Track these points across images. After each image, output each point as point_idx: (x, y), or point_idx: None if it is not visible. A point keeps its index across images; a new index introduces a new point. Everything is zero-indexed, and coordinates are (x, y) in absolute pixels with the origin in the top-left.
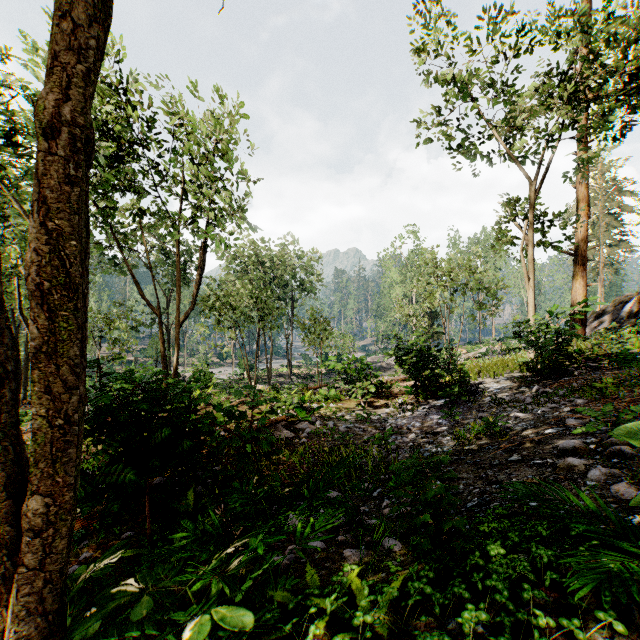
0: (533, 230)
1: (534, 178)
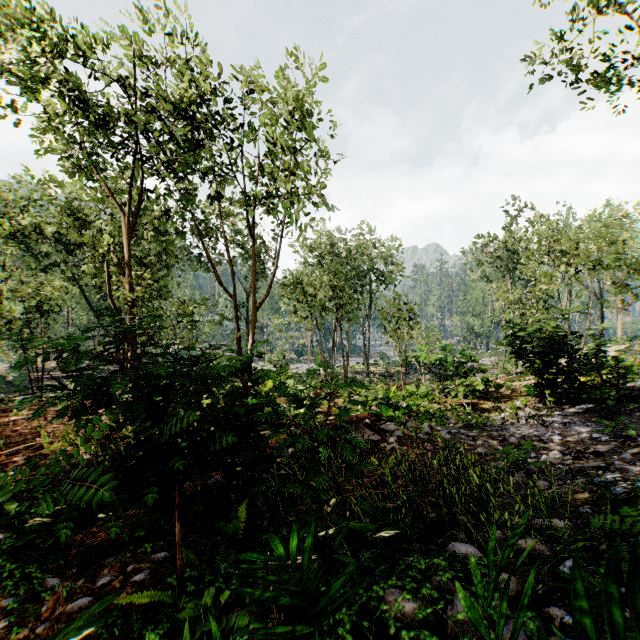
0: None
1: None
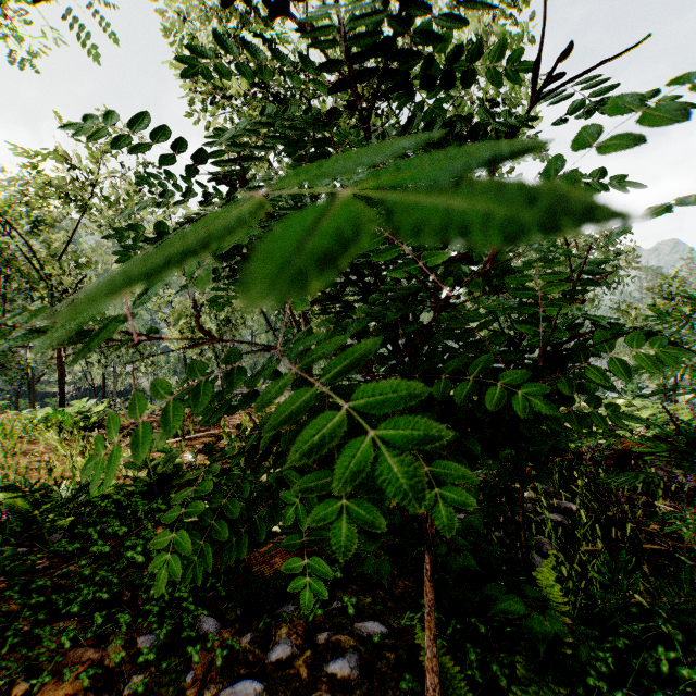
0: None
1: None
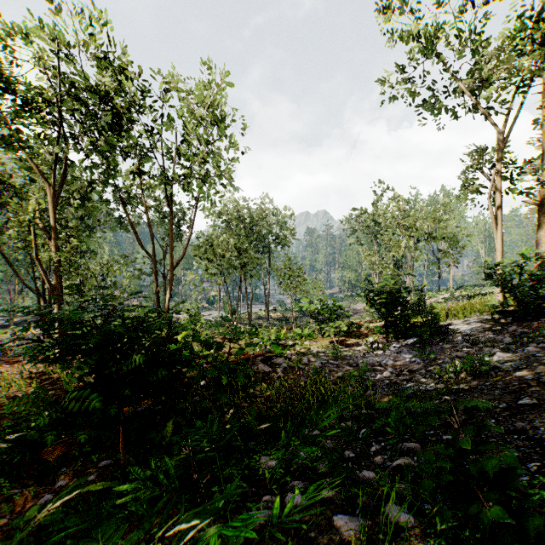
0: (501, 178)
1: (502, 127)
